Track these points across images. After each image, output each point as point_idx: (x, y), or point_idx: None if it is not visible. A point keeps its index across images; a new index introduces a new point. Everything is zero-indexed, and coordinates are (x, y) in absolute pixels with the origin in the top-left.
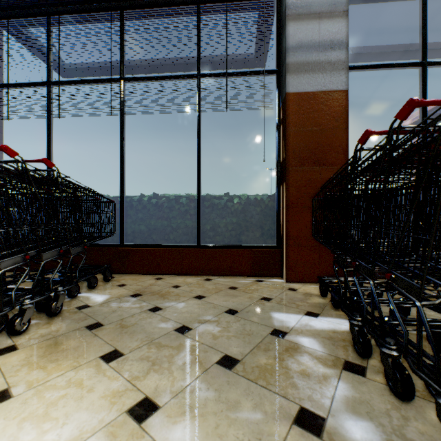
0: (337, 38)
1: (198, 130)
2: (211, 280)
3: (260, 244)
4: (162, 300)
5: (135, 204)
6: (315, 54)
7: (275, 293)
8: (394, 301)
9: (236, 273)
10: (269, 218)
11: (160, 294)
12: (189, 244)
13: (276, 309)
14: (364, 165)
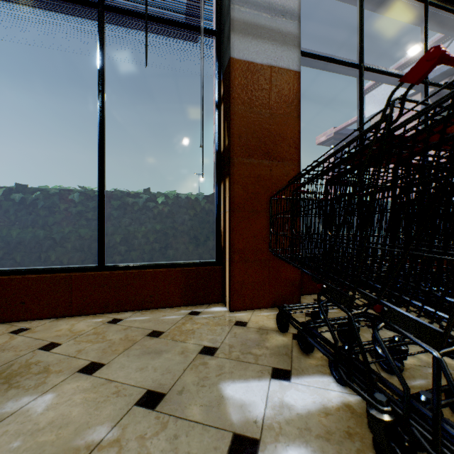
0: (289, 6)
1: (99, 89)
2: (121, 322)
3: (194, 259)
4: (1, 393)
5: None
6: (265, 17)
7: (220, 336)
8: (392, 344)
9: (161, 304)
10: (206, 225)
11: (3, 376)
12: (85, 266)
13: (228, 374)
14: (404, 129)
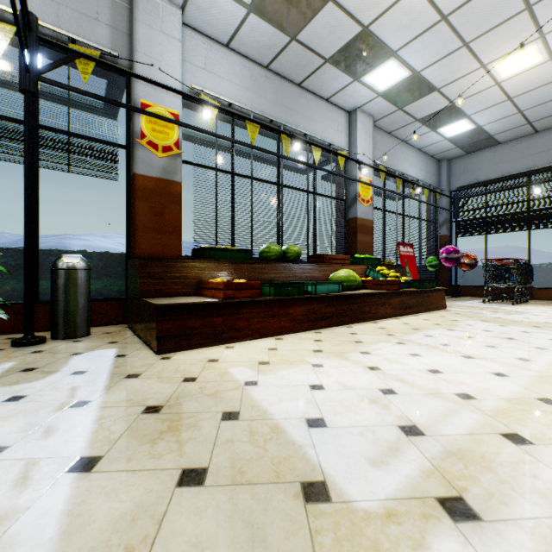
0: None
1: None
2: None
3: None
4: None
5: (536, 268)
6: None
7: None
8: None
9: None
10: None
11: None
12: None
13: None
14: None
